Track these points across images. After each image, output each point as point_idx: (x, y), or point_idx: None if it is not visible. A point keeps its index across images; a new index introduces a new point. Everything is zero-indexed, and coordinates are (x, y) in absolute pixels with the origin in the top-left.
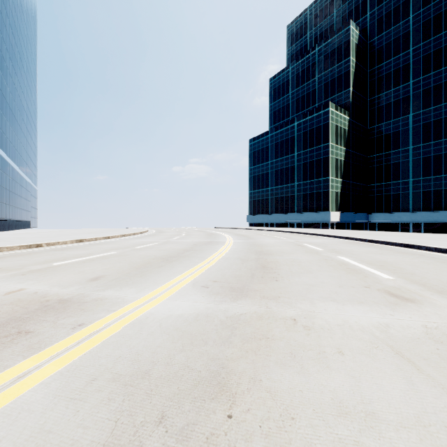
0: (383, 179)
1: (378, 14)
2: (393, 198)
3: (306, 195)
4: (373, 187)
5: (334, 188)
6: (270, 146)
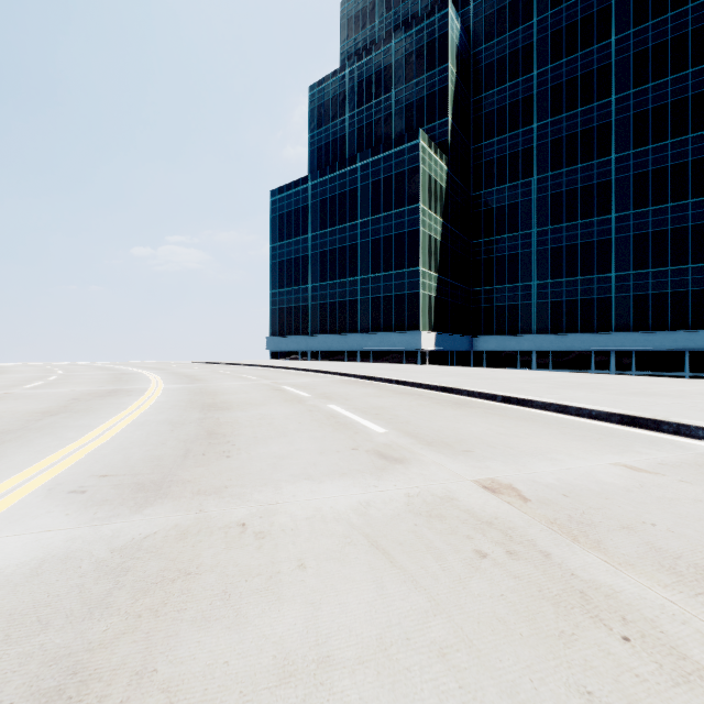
0: (495, 280)
1: (486, 7)
2: (509, 312)
3: (379, 301)
4: (479, 293)
5: (427, 288)
6: (312, 205)
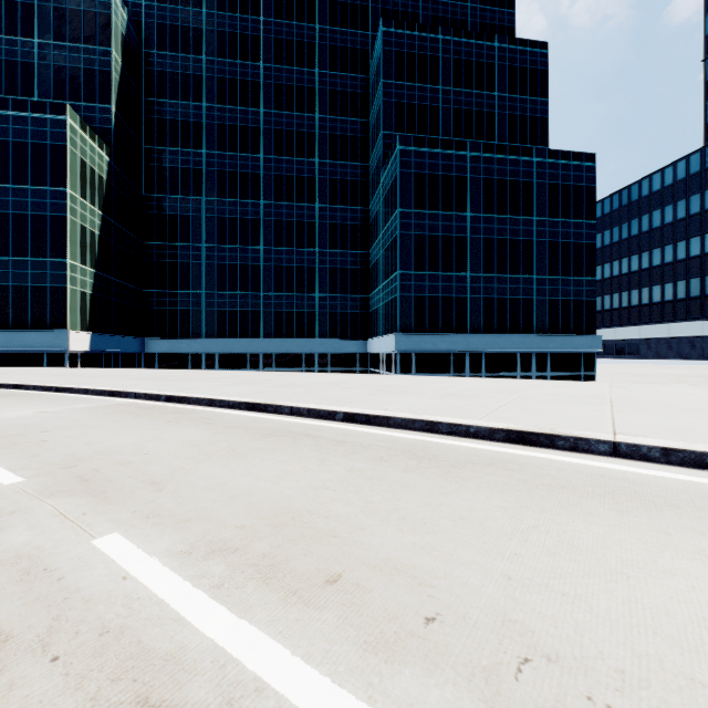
0: (168, 284)
1: (159, 15)
2: (182, 316)
3: (7, 291)
4: (152, 295)
5: (80, 284)
6: None
